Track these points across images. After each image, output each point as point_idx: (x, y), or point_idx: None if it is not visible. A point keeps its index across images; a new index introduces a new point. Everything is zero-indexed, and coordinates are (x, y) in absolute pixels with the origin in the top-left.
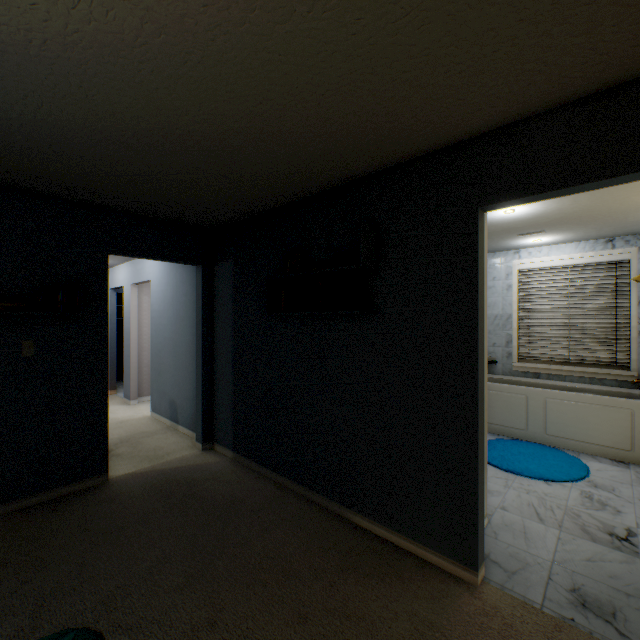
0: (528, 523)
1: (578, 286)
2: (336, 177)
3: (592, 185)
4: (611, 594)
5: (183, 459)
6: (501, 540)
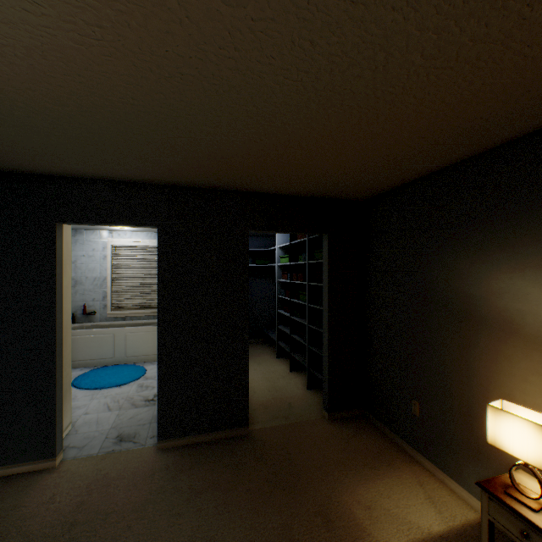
0: (102, 415)
1: (149, 259)
2: None
3: (121, 225)
4: (137, 428)
5: None
6: (81, 432)
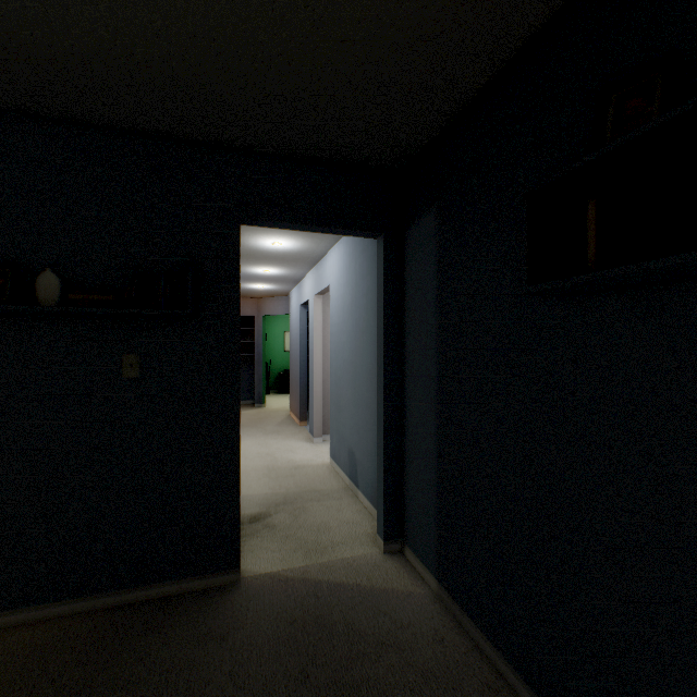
0: None
1: None
2: None
3: None
4: None
5: (352, 566)
6: None
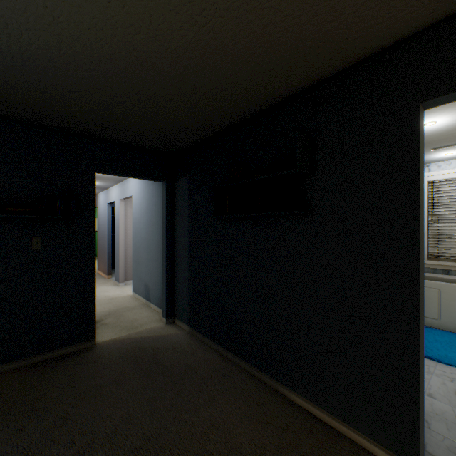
0: None
1: None
2: (273, 95)
3: None
4: None
5: (151, 330)
6: (435, 431)
